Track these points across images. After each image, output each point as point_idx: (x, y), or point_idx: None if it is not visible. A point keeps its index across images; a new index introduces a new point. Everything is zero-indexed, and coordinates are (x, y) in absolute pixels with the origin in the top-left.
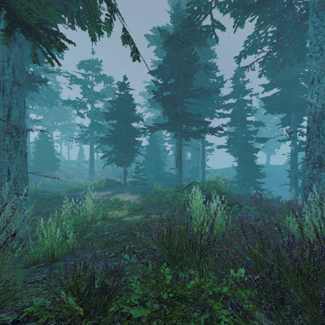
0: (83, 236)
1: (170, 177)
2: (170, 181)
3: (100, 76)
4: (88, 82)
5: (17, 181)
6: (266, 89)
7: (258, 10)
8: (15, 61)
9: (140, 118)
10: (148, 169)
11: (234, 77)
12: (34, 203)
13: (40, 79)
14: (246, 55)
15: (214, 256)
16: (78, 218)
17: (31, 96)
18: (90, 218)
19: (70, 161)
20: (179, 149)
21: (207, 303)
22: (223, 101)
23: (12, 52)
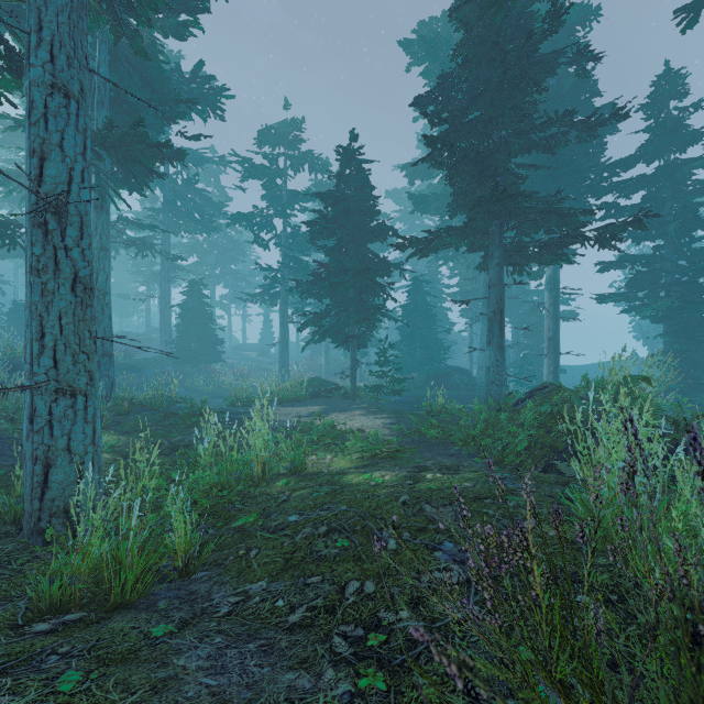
0: (233, 520)
1: (462, 381)
2: (461, 390)
3: (302, 156)
4: (276, 171)
5: (62, 356)
6: None
7: None
8: (59, 30)
9: (389, 229)
10: (407, 360)
11: (652, 101)
12: (151, 424)
13: (171, 151)
14: None
15: None
16: (230, 466)
17: (172, 214)
18: (258, 468)
19: (247, 346)
20: (496, 296)
21: None
22: (616, 172)
23: (50, 6)
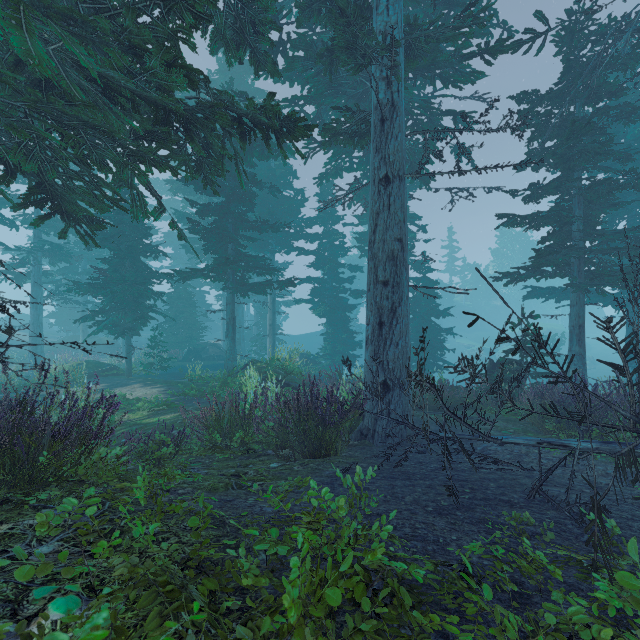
0: None
1: (216, 353)
2: (215, 360)
3: None
4: None
5: None
6: (361, 222)
7: (332, 145)
8: None
9: (160, 251)
10: (171, 338)
11: (321, 193)
12: None
13: None
14: (328, 179)
15: (260, 425)
16: None
17: None
18: None
19: None
20: (231, 310)
21: (248, 446)
22: (303, 230)
23: None
